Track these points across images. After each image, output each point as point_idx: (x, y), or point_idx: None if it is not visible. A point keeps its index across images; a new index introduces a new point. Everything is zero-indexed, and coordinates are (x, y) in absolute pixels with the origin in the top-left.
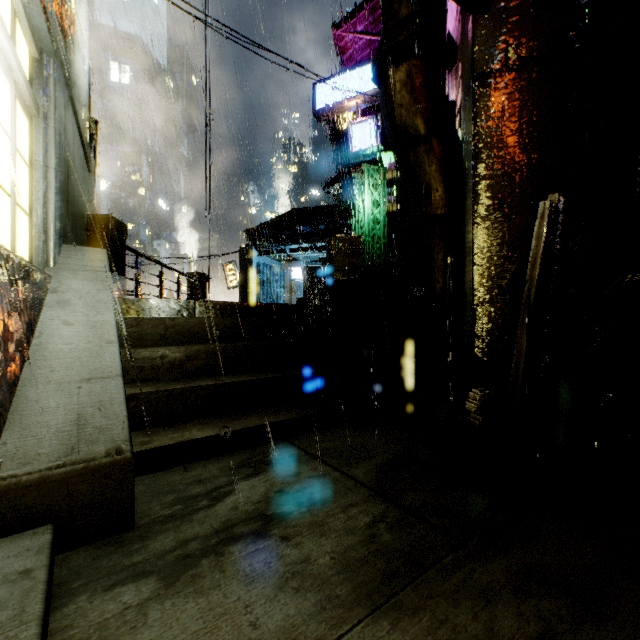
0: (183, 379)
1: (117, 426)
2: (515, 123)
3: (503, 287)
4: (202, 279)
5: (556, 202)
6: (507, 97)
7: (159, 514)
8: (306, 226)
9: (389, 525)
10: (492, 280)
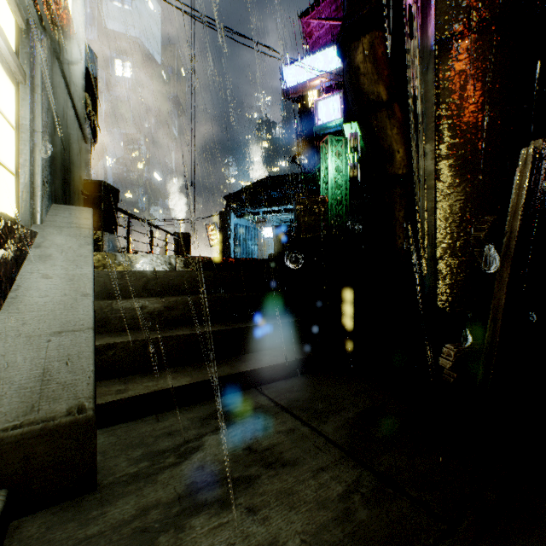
0: (161, 328)
1: (82, 382)
2: (478, 83)
3: (481, 239)
4: (187, 238)
5: (540, 148)
6: (469, 58)
7: (124, 472)
8: (276, 192)
9: (364, 497)
10: (454, 235)
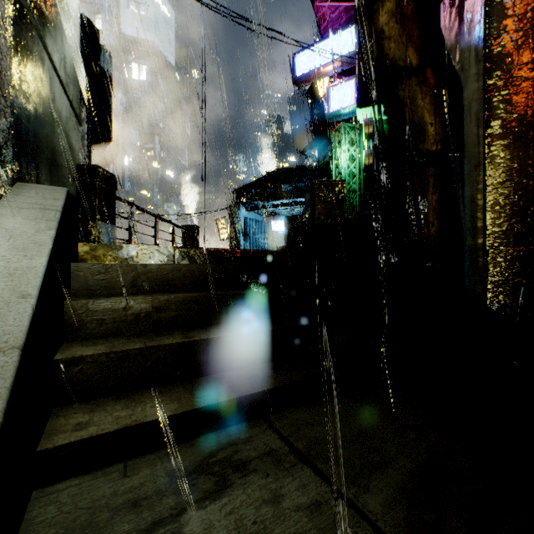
0: (149, 333)
1: None
2: None
3: None
4: (194, 230)
5: None
6: None
7: None
8: (286, 185)
9: None
10: (511, 219)
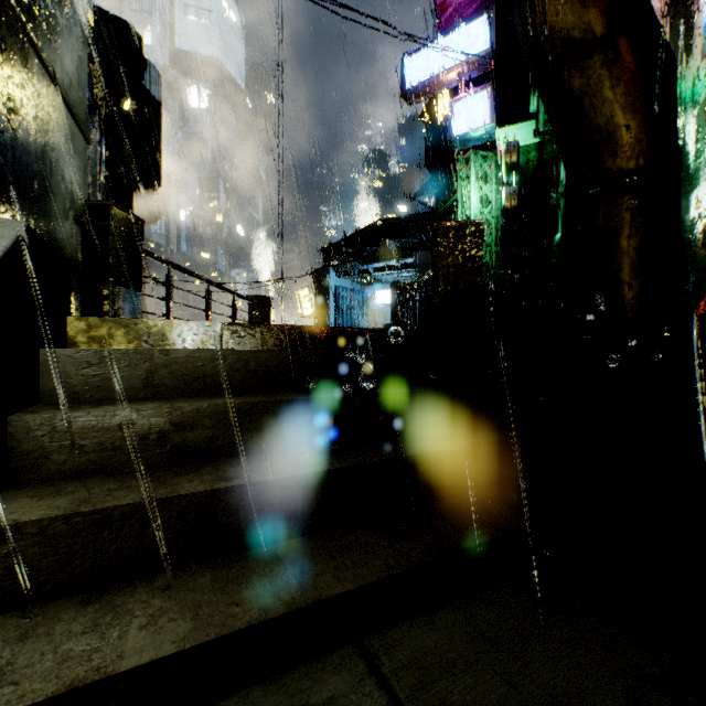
0: (162, 469)
1: None
2: None
3: None
4: (265, 303)
5: None
6: None
7: None
8: (393, 241)
9: None
10: None
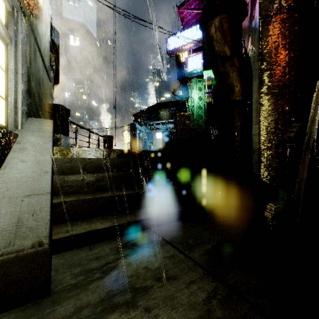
0: (94, 192)
1: (42, 226)
2: (286, 43)
3: (291, 137)
4: (110, 138)
5: None
6: (281, 28)
7: (68, 283)
8: (163, 111)
9: (219, 302)
10: (271, 136)
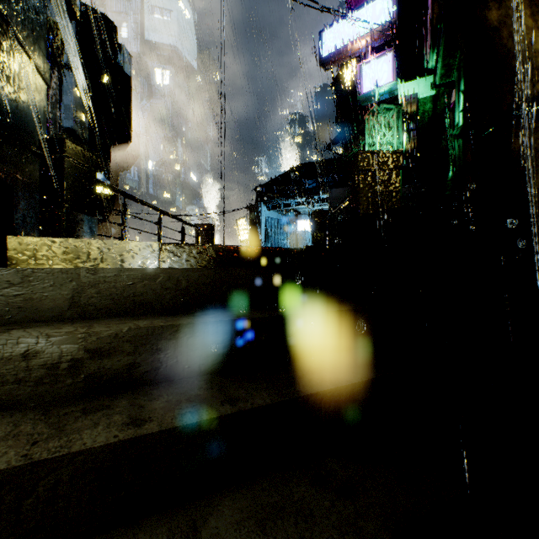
0: (71, 404)
1: None
2: None
3: None
4: (209, 229)
5: None
6: None
7: None
8: (311, 181)
9: None
10: None
